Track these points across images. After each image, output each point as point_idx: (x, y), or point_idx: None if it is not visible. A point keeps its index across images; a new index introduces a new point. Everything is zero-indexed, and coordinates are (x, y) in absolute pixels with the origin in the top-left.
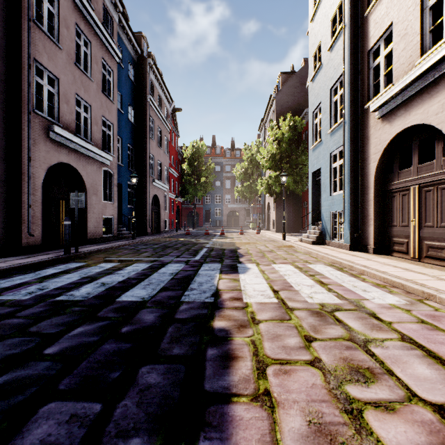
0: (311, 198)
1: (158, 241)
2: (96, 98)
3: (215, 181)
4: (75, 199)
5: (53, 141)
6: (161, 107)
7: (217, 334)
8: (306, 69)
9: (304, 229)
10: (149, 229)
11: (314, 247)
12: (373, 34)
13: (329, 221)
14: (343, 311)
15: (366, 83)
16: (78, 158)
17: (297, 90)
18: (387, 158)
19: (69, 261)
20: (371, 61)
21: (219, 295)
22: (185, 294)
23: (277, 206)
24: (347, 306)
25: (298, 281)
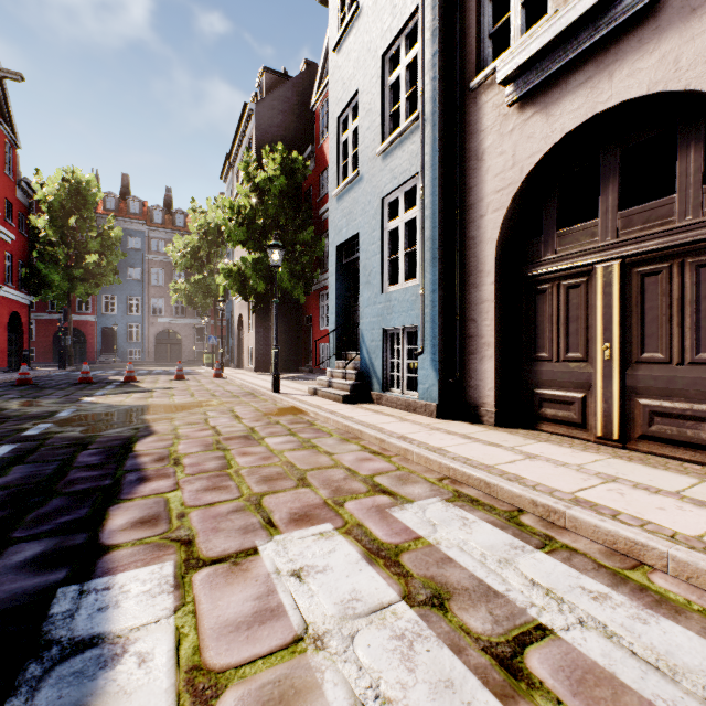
0: (334, 301)
1: None
2: None
3: (127, 267)
4: None
5: None
6: None
7: None
8: (310, 79)
9: (308, 365)
10: None
11: (356, 413)
12: None
13: (379, 349)
14: None
15: (474, 30)
16: None
17: (295, 110)
18: (524, 204)
19: None
20: None
21: None
22: None
23: (257, 322)
24: None
25: None
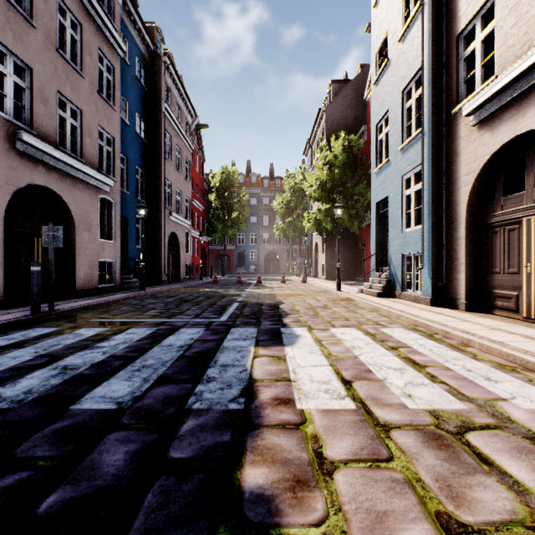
0: (374, 236)
1: (175, 292)
2: (89, 100)
3: (250, 216)
4: (49, 235)
5: (22, 154)
6: (181, 121)
7: (249, 513)
8: (363, 77)
9: (361, 276)
10: (164, 276)
11: (382, 301)
12: (465, 11)
13: (400, 266)
14: (478, 430)
15: (454, 79)
16: (62, 180)
17: (353, 102)
18: (485, 180)
19: (35, 324)
20: (461, 49)
21: (254, 394)
22: (196, 391)
23: (327, 248)
24: (480, 418)
25: (377, 359)
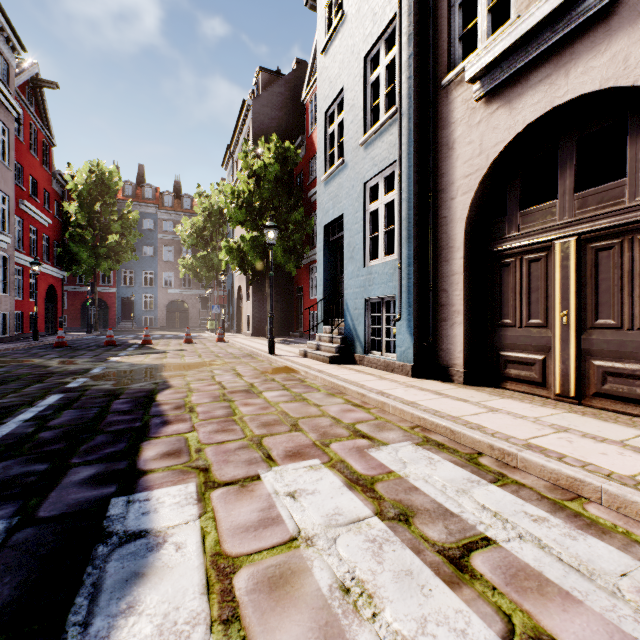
0: (321, 274)
1: None
2: None
3: (142, 245)
4: None
5: None
6: None
7: None
8: (300, 76)
9: (299, 331)
10: None
11: (341, 372)
12: None
13: (362, 317)
14: None
15: (446, 34)
16: None
17: (288, 104)
18: (491, 187)
19: None
20: None
21: None
22: None
23: (254, 292)
24: None
25: None
